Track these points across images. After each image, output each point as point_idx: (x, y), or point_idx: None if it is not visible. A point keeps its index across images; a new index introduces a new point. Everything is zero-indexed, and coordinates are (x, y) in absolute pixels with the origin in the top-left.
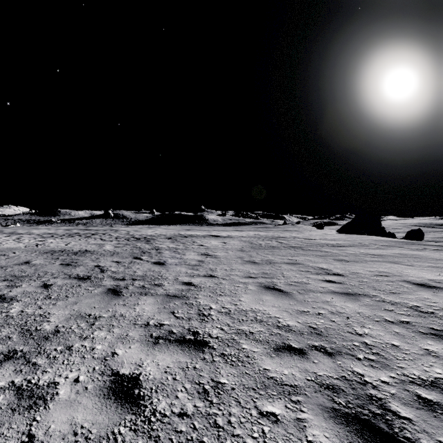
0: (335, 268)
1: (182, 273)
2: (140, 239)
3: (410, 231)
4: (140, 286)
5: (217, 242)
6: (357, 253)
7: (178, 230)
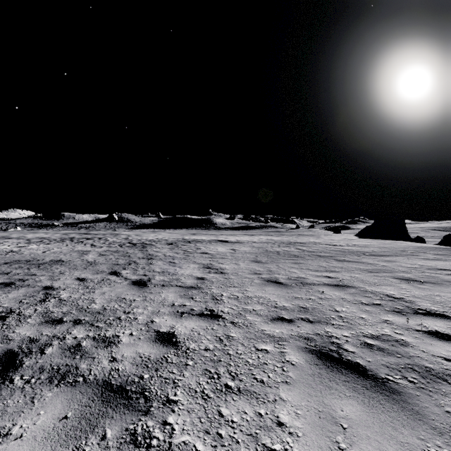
0: (416, 298)
1: (165, 305)
2: (136, 244)
3: (447, 236)
4: (73, 343)
5: (225, 249)
6: (418, 267)
7: (183, 234)
